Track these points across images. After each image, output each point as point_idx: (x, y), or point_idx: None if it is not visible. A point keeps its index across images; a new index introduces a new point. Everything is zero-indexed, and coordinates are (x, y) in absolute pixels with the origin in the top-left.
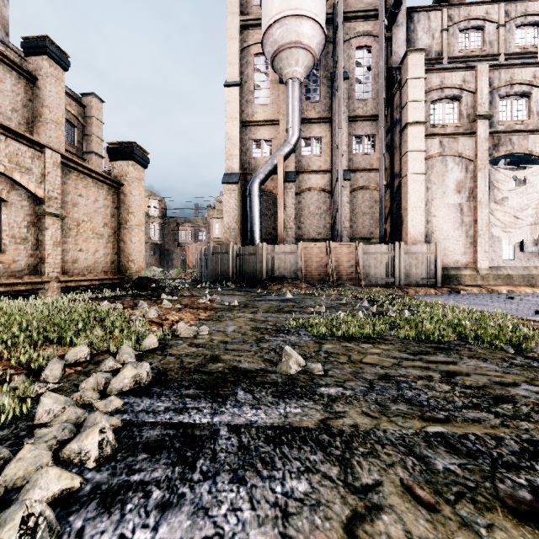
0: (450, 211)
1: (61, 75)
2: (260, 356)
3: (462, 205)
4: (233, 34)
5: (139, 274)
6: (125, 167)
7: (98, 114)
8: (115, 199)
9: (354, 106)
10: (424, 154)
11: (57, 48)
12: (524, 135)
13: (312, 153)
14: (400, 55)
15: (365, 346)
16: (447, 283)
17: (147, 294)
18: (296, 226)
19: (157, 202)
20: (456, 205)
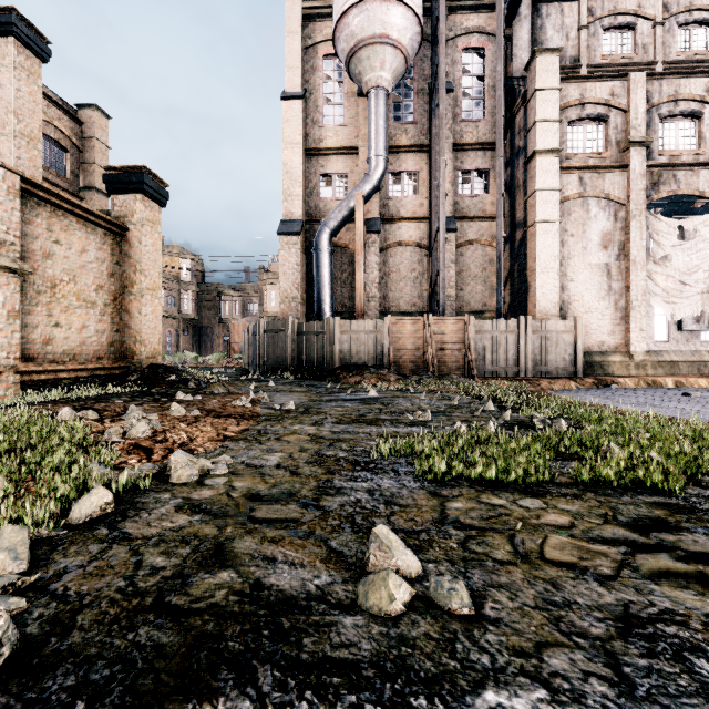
0: (594, 274)
1: (36, 68)
2: (320, 542)
3: (610, 265)
4: (294, 27)
5: (153, 360)
6: (131, 203)
7: (102, 135)
8: (116, 250)
9: (460, 130)
10: (559, 195)
11: (30, 27)
12: (693, 170)
13: (402, 194)
14: (523, 60)
15: (529, 504)
16: (590, 373)
17: (158, 391)
18: (381, 295)
19: (190, 263)
20: (601, 265)
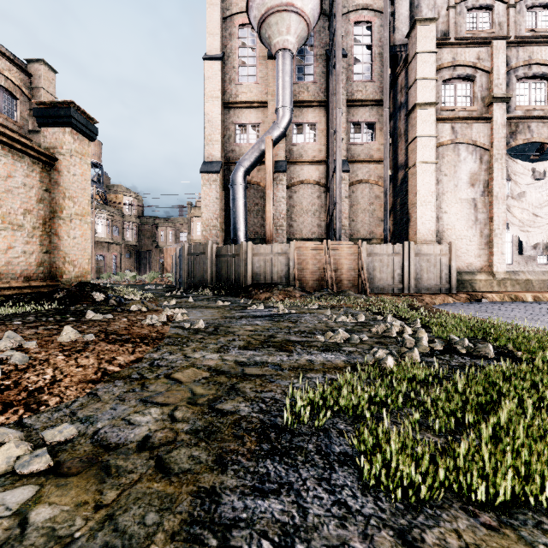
0: (463, 207)
1: None
2: None
3: (476, 200)
4: (214, 0)
5: (82, 279)
6: (61, 135)
7: (49, 87)
8: (45, 178)
9: (352, 89)
10: (435, 141)
11: None
12: (543, 122)
13: (304, 141)
14: (403, 32)
15: None
16: (460, 289)
17: (75, 309)
18: (287, 225)
19: (132, 199)
20: (469, 200)
